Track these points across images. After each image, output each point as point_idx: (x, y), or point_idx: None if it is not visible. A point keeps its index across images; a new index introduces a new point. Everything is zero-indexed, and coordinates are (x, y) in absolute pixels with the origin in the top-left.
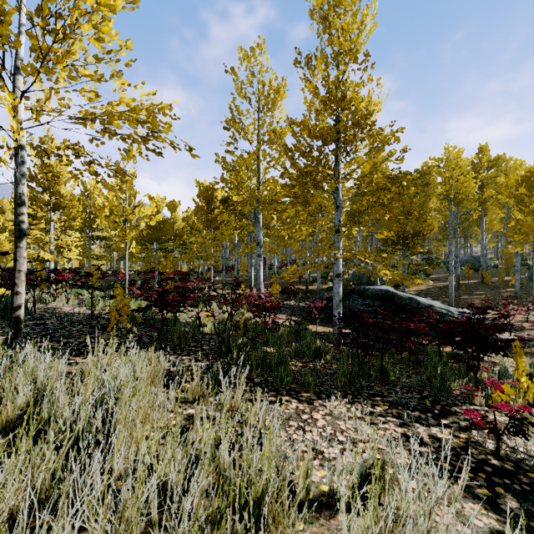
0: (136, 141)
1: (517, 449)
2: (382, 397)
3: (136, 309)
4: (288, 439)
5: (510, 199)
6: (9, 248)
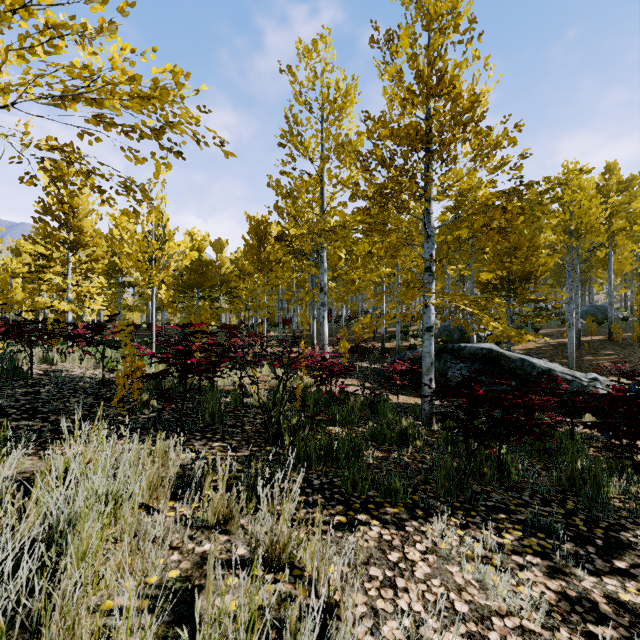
0: (144, 135)
1: None
2: (508, 513)
3: (148, 375)
4: (368, 610)
5: None
6: (23, 296)
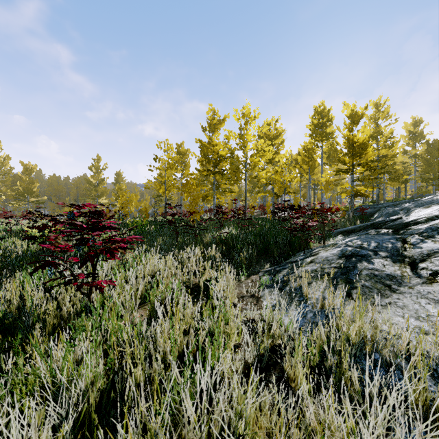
0: None
1: None
2: None
3: None
4: None
5: None
6: None
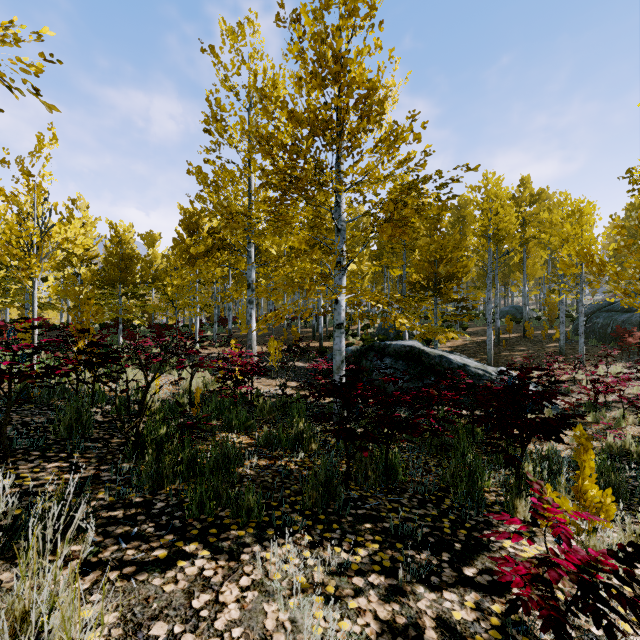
0: None
1: (589, 630)
2: (375, 522)
3: None
4: None
5: (554, 239)
6: None
